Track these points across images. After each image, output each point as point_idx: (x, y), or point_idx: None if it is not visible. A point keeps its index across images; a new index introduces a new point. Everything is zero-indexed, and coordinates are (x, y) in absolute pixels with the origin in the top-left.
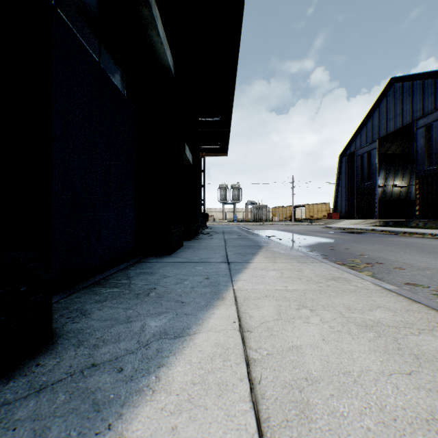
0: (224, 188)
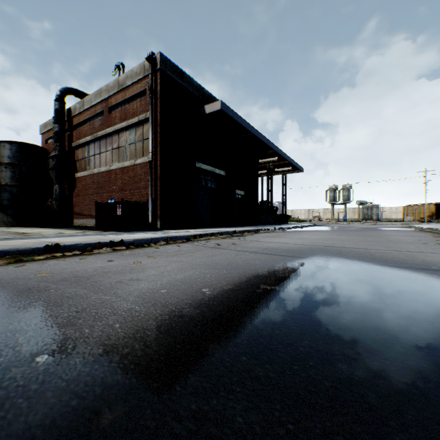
0: (331, 190)
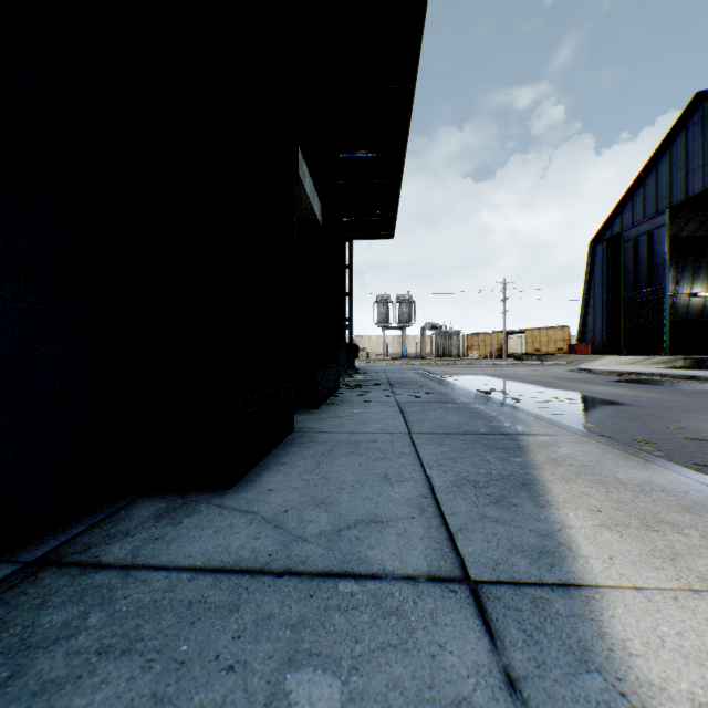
0: (384, 302)
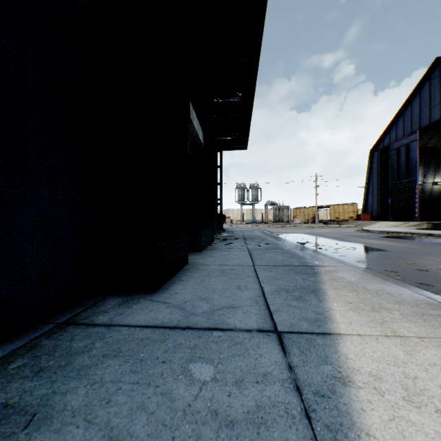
0: (241, 188)
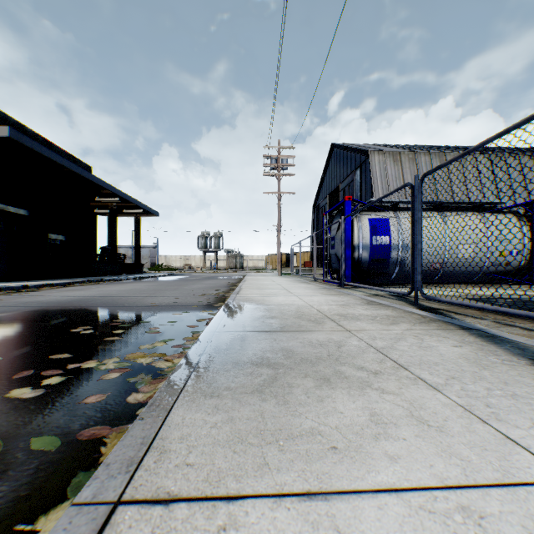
0: (203, 236)
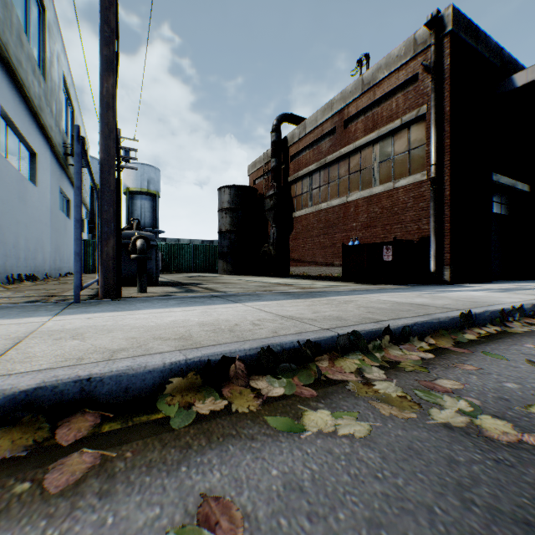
0: None
